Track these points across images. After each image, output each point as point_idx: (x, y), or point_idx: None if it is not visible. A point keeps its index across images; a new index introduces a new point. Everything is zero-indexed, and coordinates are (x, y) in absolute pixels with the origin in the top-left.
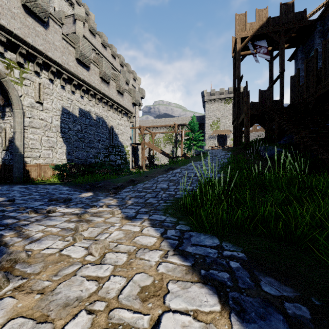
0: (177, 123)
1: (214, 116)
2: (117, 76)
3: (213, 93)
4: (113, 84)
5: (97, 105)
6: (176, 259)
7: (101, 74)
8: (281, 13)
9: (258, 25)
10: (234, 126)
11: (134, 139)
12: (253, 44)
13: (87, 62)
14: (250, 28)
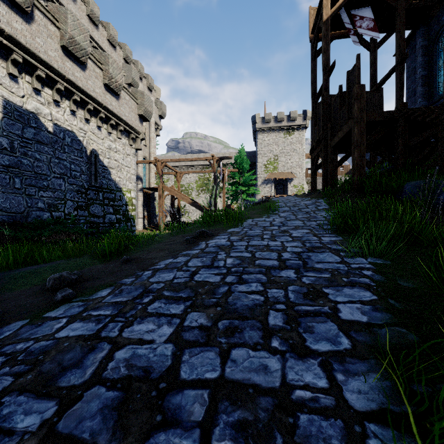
0: None
1: (269, 153)
2: (106, 58)
3: (269, 119)
4: (97, 71)
5: (57, 103)
6: None
7: (63, 39)
8: None
9: None
10: (314, 157)
11: (148, 181)
12: (348, 15)
13: (22, 1)
14: None
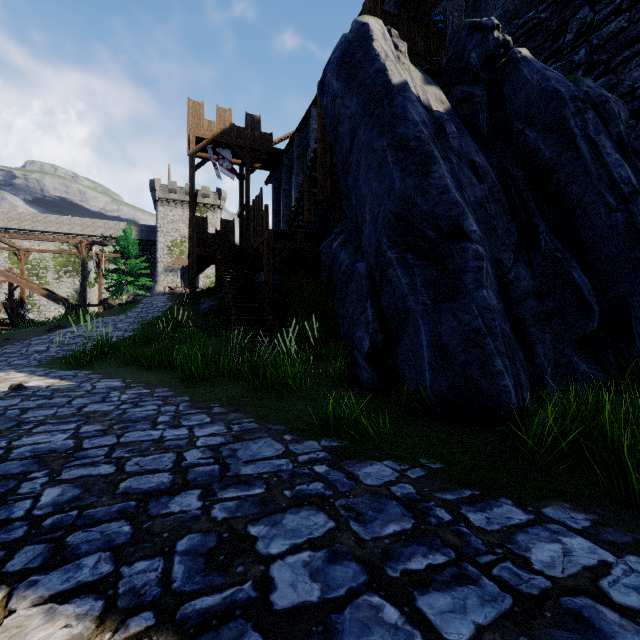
0: (93, 232)
1: (175, 232)
2: None
3: (174, 189)
4: None
5: None
6: (40, 377)
7: None
8: (247, 126)
9: (219, 129)
10: None
11: None
12: (216, 150)
13: None
14: (209, 127)
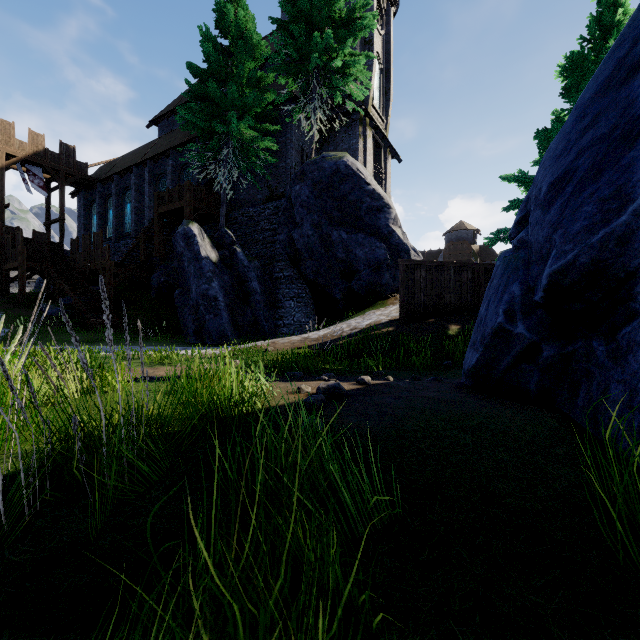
0: None
1: None
2: None
3: None
4: None
5: None
6: None
7: None
8: (62, 152)
9: (32, 150)
10: None
11: None
12: (24, 164)
13: None
14: (21, 147)
